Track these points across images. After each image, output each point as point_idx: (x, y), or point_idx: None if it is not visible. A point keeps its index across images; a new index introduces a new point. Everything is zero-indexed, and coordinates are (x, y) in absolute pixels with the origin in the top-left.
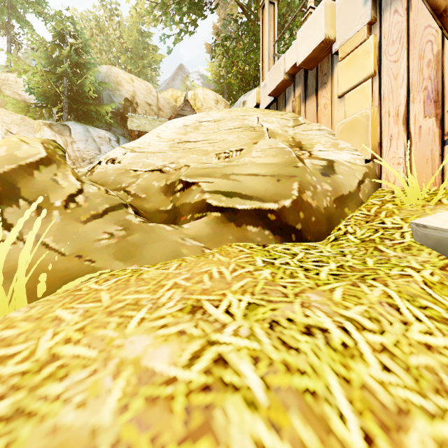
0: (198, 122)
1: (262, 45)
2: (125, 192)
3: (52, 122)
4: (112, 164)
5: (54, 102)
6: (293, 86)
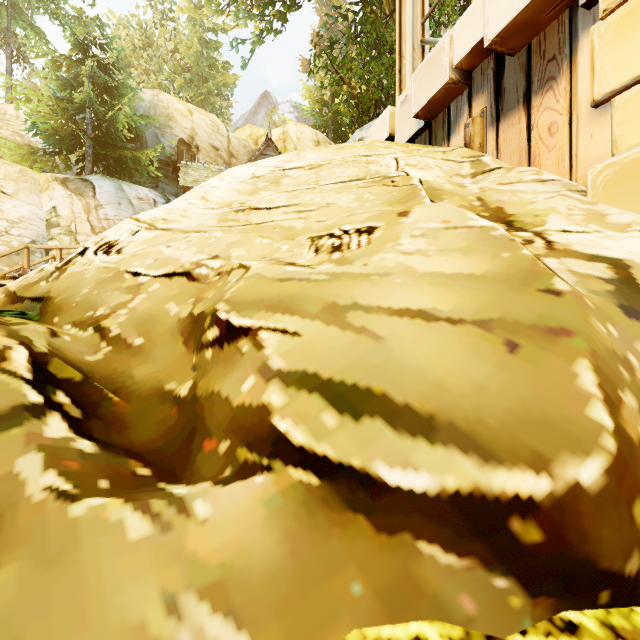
0: (279, 169)
1: (399, 25)
2: (96, 333)
3: (67, 176)
4: (105, 254)
5: (71, 146)
6: (468, 95)
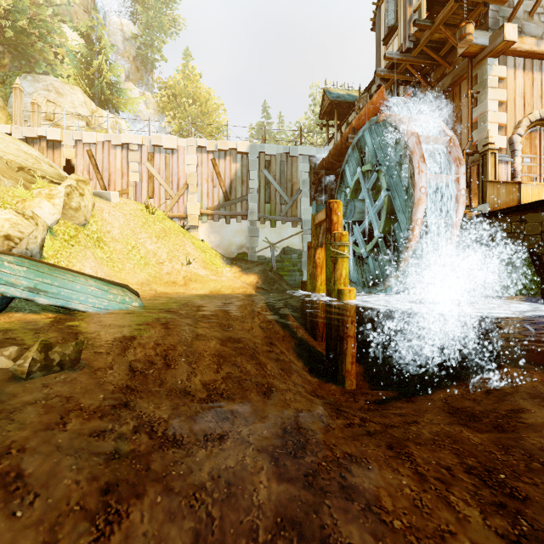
0: None
1: (14, 106)
2: None
3: None
4: None
5: None
6: (40, 141)
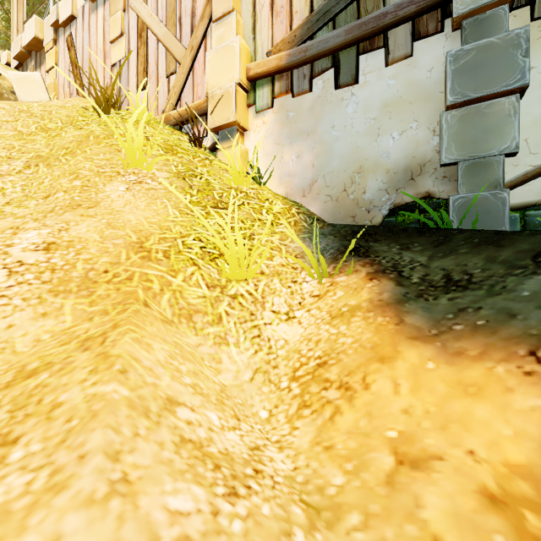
0: None
1: (12, 20)
2: None
3: None
4: None
5: None
6: (31, 59)
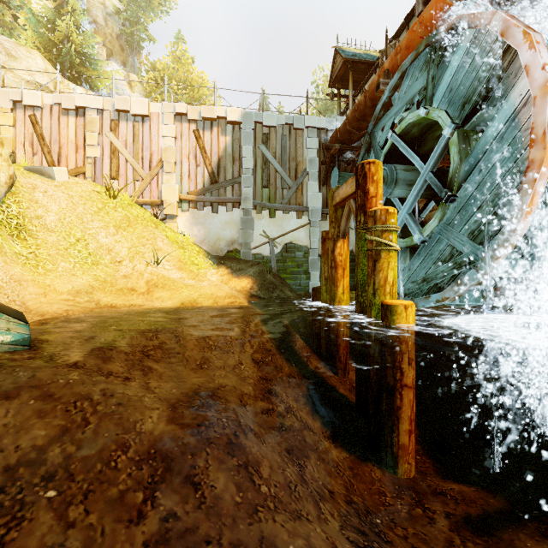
0: None
1: None
2: None
3: None
4: None
5: None
6: None
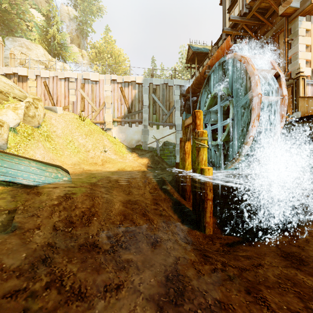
0: None
1: None
2: None
3: None
4: None
5: None
6: (14, 76)
